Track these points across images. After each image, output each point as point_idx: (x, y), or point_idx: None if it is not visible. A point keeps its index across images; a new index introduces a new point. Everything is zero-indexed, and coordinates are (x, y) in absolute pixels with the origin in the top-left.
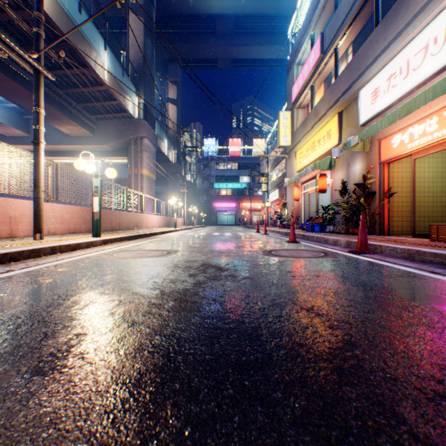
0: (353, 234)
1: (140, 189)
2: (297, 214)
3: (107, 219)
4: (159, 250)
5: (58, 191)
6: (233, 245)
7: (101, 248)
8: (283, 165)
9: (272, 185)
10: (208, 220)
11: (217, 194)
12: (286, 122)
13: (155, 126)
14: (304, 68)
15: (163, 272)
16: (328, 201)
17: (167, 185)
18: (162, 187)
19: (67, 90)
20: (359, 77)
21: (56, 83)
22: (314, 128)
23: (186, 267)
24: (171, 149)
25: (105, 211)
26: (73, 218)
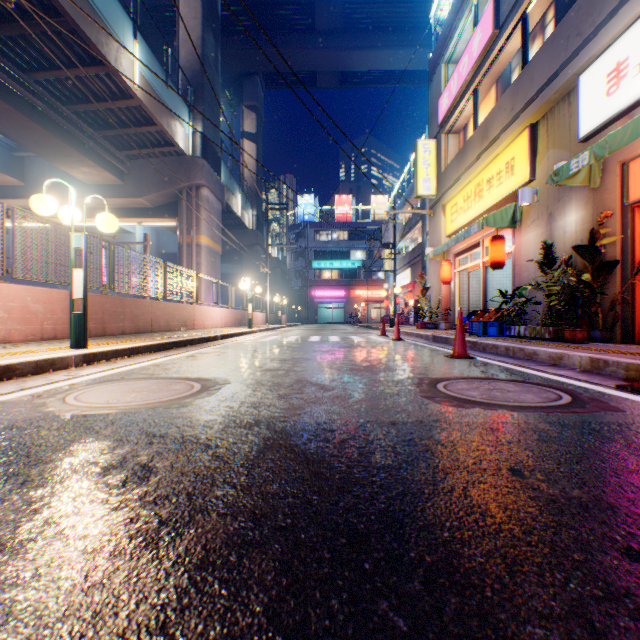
0: (573, 341)
1: (196, 268)
2: (447, 307)
3: (126, 313)
4: (187, 380)
5: (15, 261)
6: (347, 365)
7: (70, 373)
8: (419, 232)
9: (400, 262)
10: (303, 316)
11: (317, 278)
12: (427, 157)
13: (221, 170)
14: (462, 62)
15: (108, 502)
16: (498, 284)
17: (242, 263)
18: (235, 266)
19: (75, 107)
20: (580, 49)
21: (58, 96)
22: (481, 160)
23: (208, 467)
24: (248, 208)
25: (122, 300)
26: (51, 311)
